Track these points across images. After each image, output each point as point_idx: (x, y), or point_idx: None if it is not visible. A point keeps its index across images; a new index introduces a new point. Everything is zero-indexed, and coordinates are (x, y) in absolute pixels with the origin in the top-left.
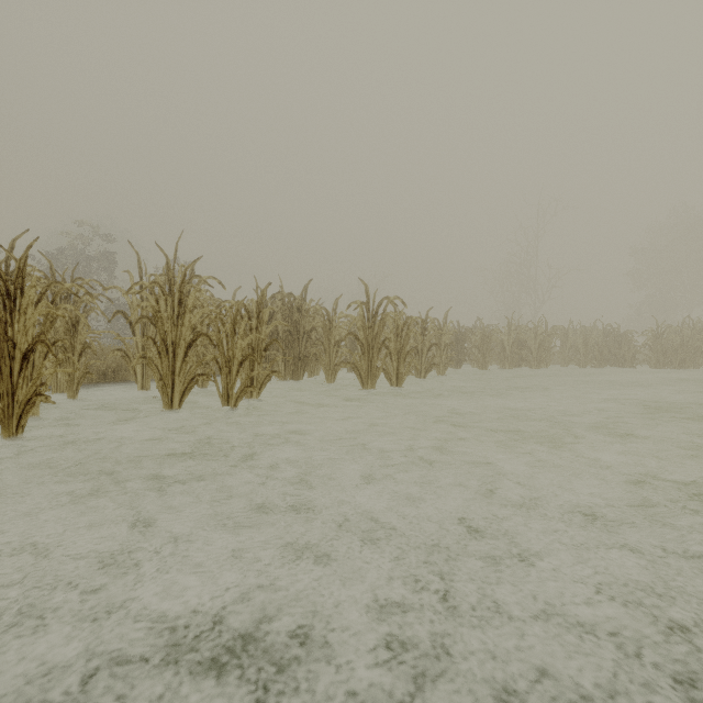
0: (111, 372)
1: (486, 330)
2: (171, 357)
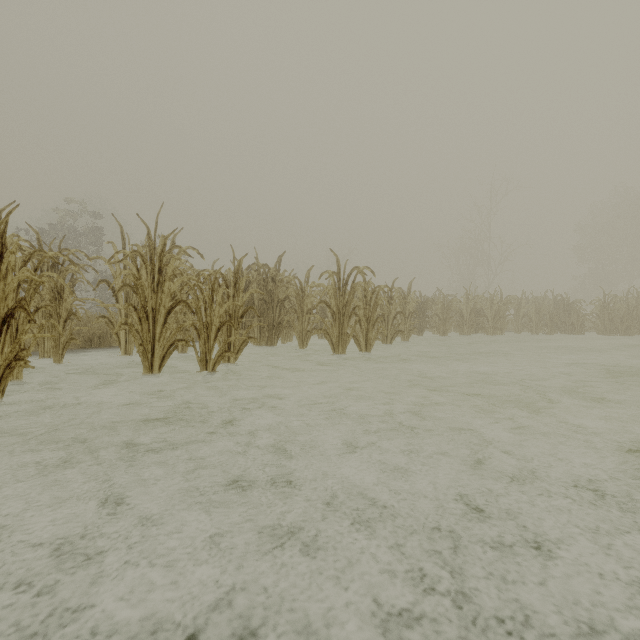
0: (97, 338)
1: (445, 299)
2: (152, 323)
